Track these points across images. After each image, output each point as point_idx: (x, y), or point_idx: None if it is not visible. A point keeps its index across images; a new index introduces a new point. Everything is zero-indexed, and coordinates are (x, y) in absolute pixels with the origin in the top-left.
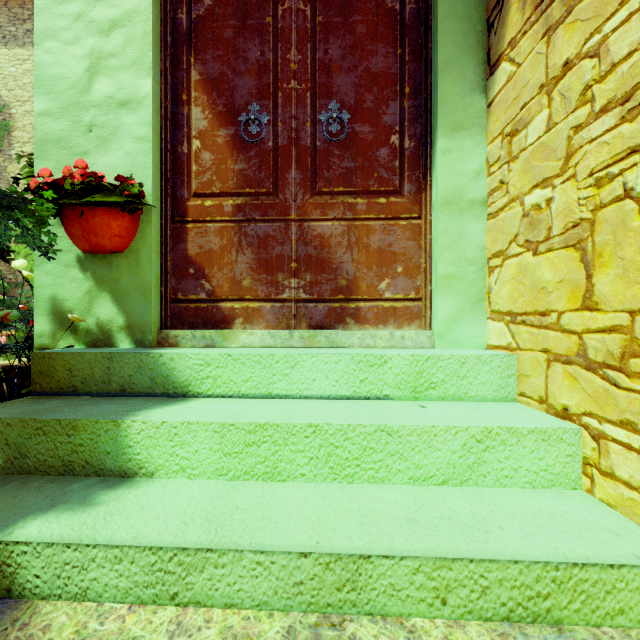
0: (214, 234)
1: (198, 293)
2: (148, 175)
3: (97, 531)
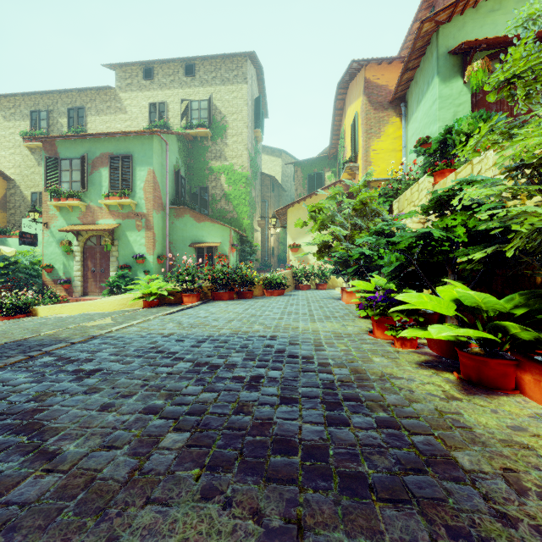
0: None
1: None
2: None
3: None
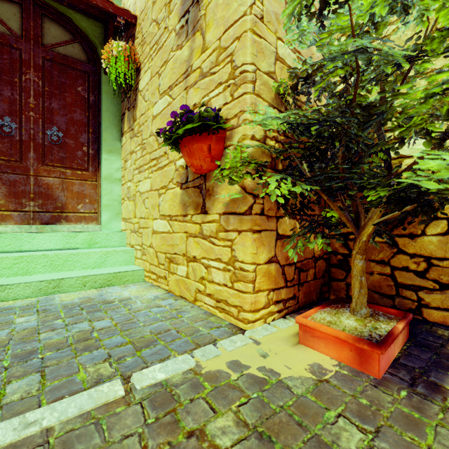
0: None
1: None
2: None
3: None
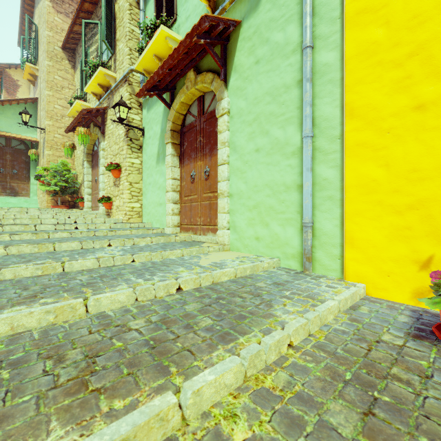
0: None
1: None
2: None
3: None
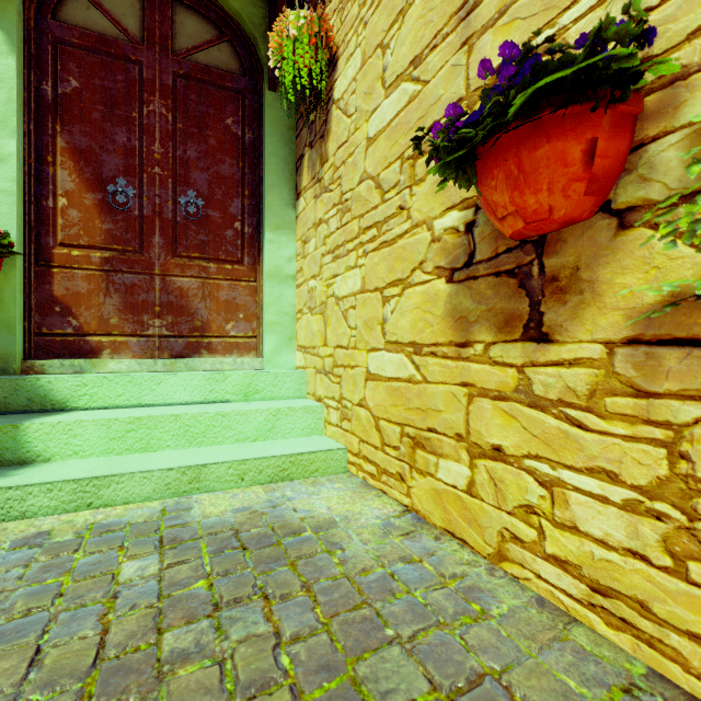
0: (82, 279)
1: (65, 328)
2: (13, 224)
3: (28, 481)
